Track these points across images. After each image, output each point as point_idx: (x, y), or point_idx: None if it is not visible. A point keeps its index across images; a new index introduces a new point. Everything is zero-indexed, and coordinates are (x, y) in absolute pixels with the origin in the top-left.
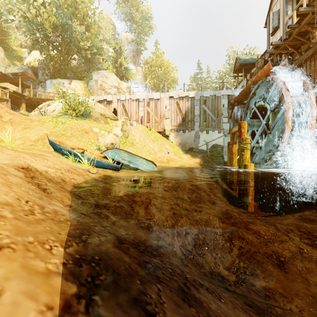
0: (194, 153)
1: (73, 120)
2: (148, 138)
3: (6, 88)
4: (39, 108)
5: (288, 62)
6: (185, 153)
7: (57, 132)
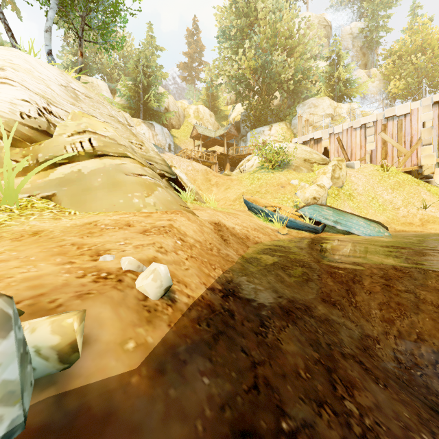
0: None
1: (268, 174)
2: (381, 185)
3: (215, 152)
4: (240, 165)
5: None
6: None
7: (252, 189)
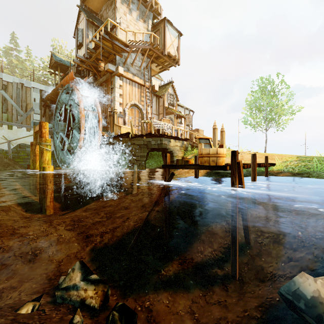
0: None
1: None
2: None
3: None
4: None
5: (93, 79)
6: None
7: None
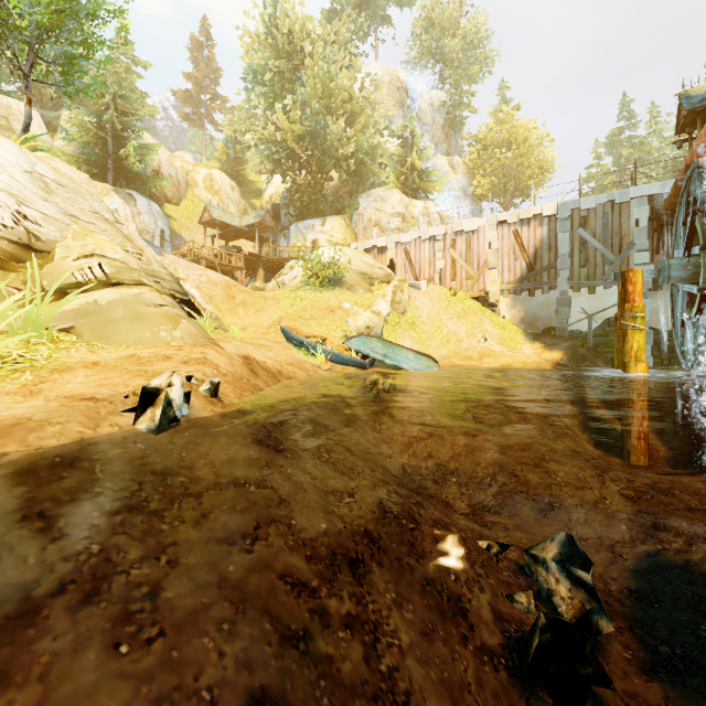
0: (553, 339)
1: (315, 293)
2: (448, 312)
3: (240, 250)
4: (279, 274)
5: None
6: (531, 340)
7: (293, 313)
